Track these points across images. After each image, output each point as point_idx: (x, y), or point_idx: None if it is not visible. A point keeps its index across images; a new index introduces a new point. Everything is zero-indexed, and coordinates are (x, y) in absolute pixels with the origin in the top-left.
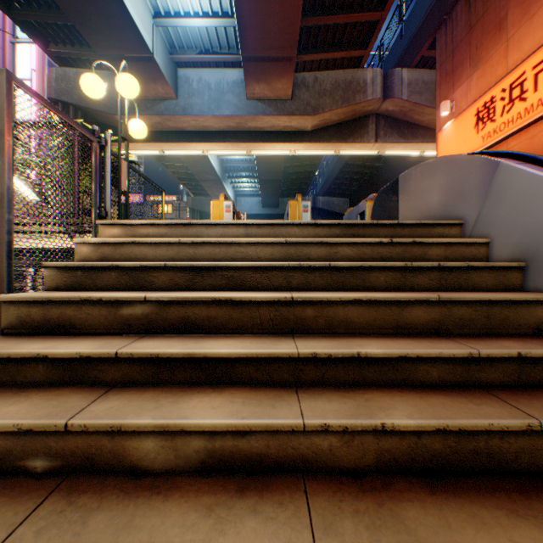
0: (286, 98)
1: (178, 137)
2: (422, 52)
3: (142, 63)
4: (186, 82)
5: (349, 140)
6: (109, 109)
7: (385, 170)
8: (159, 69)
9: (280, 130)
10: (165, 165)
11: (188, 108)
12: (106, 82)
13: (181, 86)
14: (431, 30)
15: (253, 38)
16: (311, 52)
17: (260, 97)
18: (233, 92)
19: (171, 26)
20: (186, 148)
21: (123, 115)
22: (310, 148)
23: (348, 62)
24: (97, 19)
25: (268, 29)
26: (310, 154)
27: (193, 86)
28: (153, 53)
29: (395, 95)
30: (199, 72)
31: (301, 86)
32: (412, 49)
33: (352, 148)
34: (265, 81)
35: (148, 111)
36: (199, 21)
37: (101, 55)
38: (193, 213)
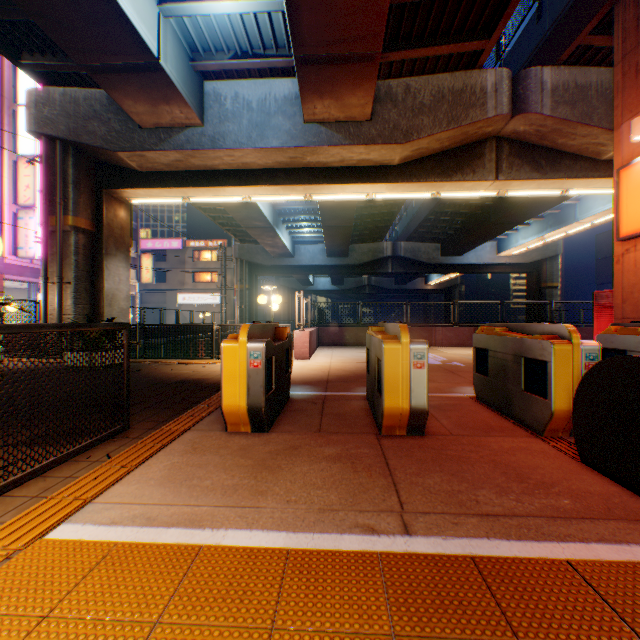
0: (362, 119)
1: (208, 178)
2: (580, 38)
3: (145, 74)
4: (215, 101)
5: (455, 177)
6: (107, 142)
7: (495, 210)
8: (170, 83)
9: (353, 165)
10: (202, 209)
11: (219, 138)
12: (104, 105)
13: (208, 106)
14: (601, 1)
15: (311, 25)
16: (402, 46)
17: (323, 118)
18: (284, 113)
19: (187, 15)
20: (219, 193)
21: (127, 152)
22: (396, 189)
23: (456, 60)
24: (62, 4)
25: (336, 7)
26: (395, 197)
27: (226, 106)
28: (159, 57)
29: (532, 108)
30: (235, 85)
31: (385, 99)
32: (560, 36)
33: (459, 188)
34: (332, 93)
35: (161, 144)
36: (228, 4)
37: (82, 64)
38: (240, 264)
